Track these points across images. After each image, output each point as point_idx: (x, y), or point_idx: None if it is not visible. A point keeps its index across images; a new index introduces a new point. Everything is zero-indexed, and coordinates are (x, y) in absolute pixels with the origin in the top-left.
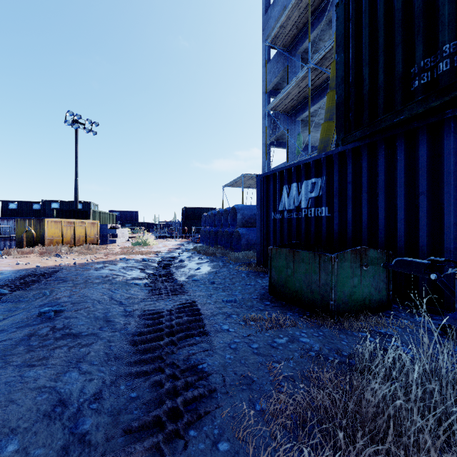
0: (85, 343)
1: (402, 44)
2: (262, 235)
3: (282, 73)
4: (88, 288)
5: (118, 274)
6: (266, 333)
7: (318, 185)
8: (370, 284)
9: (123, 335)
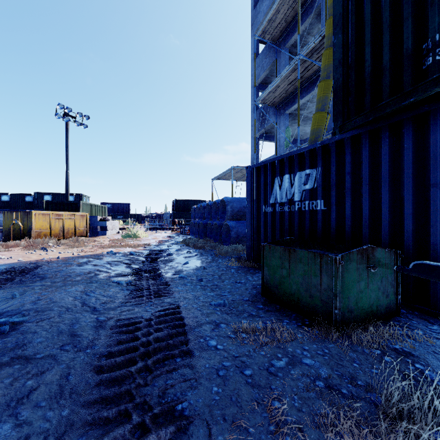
0: (36, 372)
1: (412, 17)
2: (252, 229)
3: (271, 67)
4: (60, 290)
5: (102, 270)
6: (261, 351)
7: (313, 176)
8: (377, 288)
9: (88, 356)
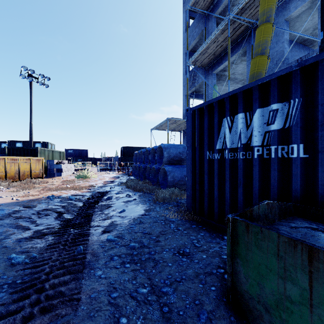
0: None
1: None
2: (193, 178)
3: (200, 36)
4: None
5: (23, 225)
6: None
7: (283, 112)
8: None
9: None
